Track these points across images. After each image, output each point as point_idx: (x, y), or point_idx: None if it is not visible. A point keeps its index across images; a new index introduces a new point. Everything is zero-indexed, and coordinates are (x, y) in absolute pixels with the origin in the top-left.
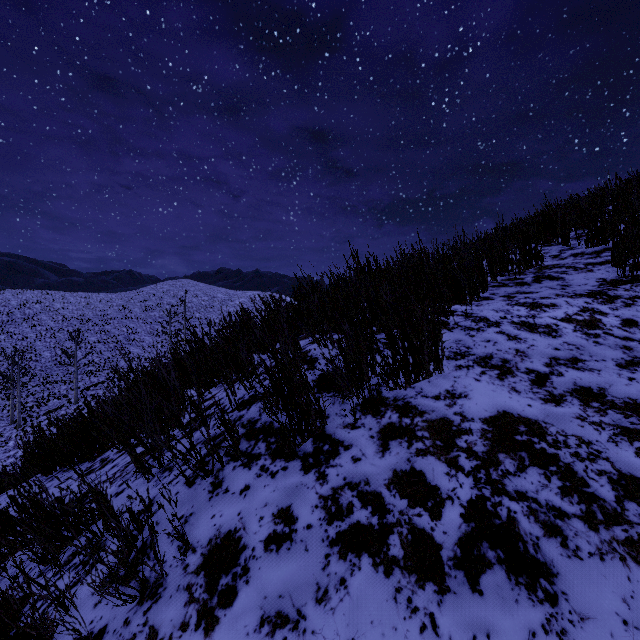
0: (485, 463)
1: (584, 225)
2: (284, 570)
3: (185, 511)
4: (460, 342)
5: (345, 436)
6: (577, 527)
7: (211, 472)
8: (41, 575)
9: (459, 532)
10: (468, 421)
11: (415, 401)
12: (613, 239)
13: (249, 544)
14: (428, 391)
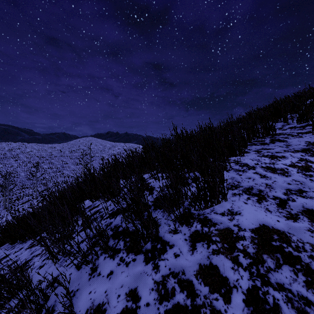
0: (255, 261)
1: (294, 112)
2: None
3: (74, 287)
4: (234, 178)
5: (170, 238)
6: None
7: (91, 261)
8: None
9: None
10: (242, 231)
11: (210, 216)
12: (312, 120)
13: None
14: (217, 209)
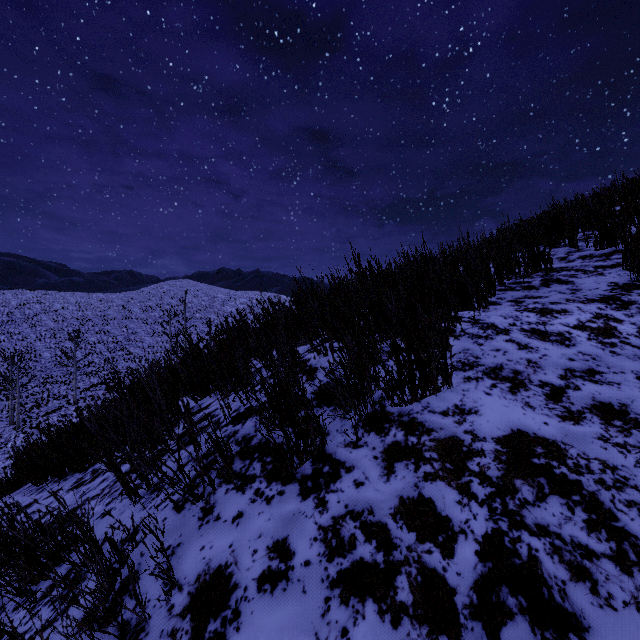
0: (500, 490)
1: (591, 226)
2: (279, 616)
3: (172, 541)
4: (468, 351)
5: (347, 456)
6: (608, 569)
7: (201, 496)
8: (17, 608)
9: (475, 573)
10: (480, 441)
11: (421, 417)
12: (624, 241)
13: (241, 582)
14: (435, 406)
